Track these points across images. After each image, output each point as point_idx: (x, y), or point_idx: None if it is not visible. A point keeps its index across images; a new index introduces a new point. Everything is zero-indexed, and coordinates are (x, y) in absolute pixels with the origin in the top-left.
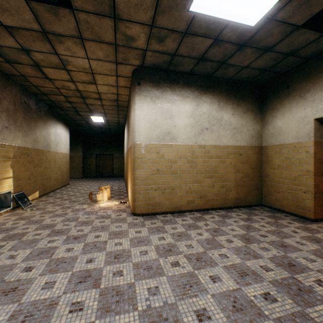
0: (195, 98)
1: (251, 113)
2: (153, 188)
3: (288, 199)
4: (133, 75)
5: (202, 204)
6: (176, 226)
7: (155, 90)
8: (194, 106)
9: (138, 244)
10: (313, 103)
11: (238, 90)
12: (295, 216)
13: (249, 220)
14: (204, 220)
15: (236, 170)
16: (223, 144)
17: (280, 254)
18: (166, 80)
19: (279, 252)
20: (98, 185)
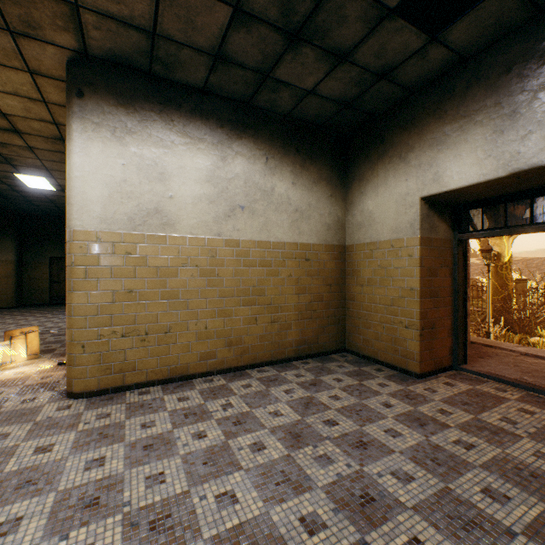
0: (217, 144)
1: (327, 184)
2: (118, 332)
3: (383, 339)
4: (67, 73)
5: (233, 357)
6: (155, 419)
7: (124, 114)
8: (215, 160)
9: (11, 495)
10: (419, 169)
11: (303, 140)
12: (393, 369)
13: (315, 385)
14: (227, 395)
15: (300, 288)
16: (276, 240)
17: (351, 469)
18: (150, 97)
19: (350, 463)
20: (39, 323)
